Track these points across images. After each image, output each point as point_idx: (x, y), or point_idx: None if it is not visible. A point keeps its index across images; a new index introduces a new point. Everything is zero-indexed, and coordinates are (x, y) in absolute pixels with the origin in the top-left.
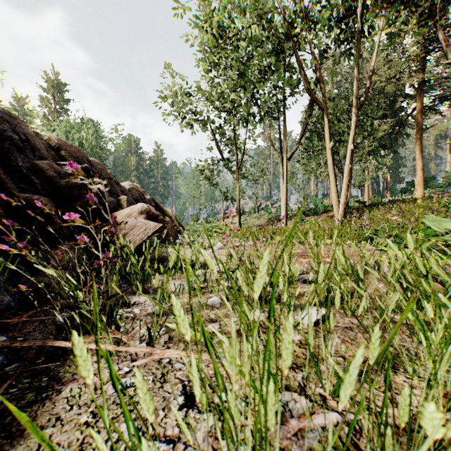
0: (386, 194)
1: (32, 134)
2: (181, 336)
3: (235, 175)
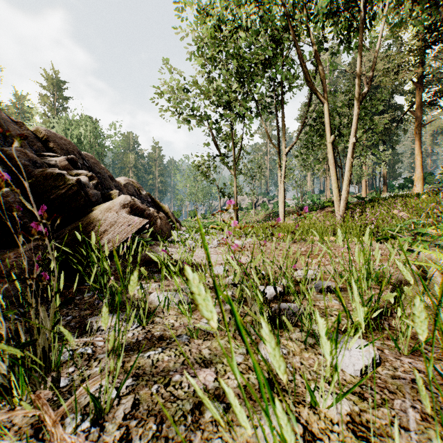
0: (383, 190)
1: (6, 119)
2: (153, 400)
3: (233, 171)
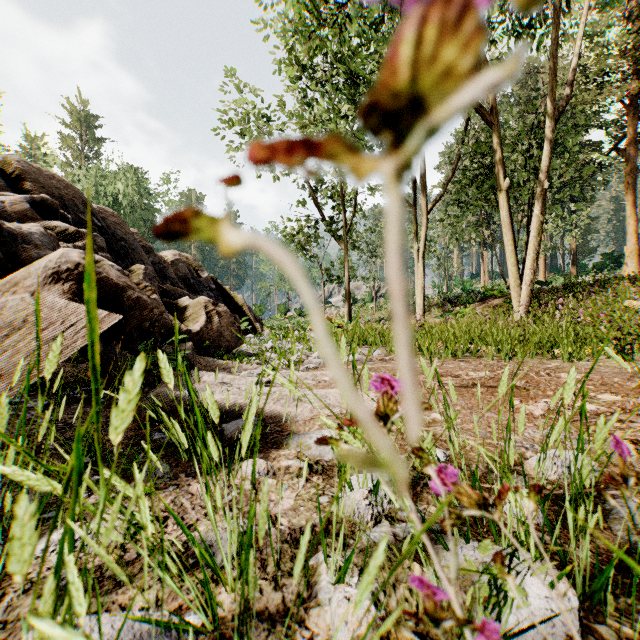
0: (572, 273)
1: None
2: None
3: (343, 243)
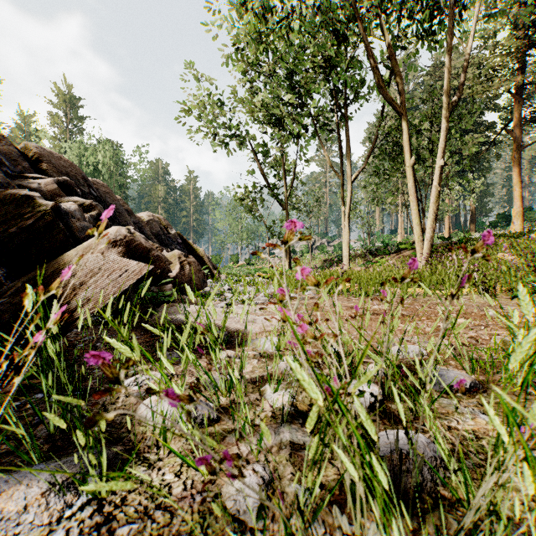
0: (471, 229)
1: None
2: None
3: (284, 205)
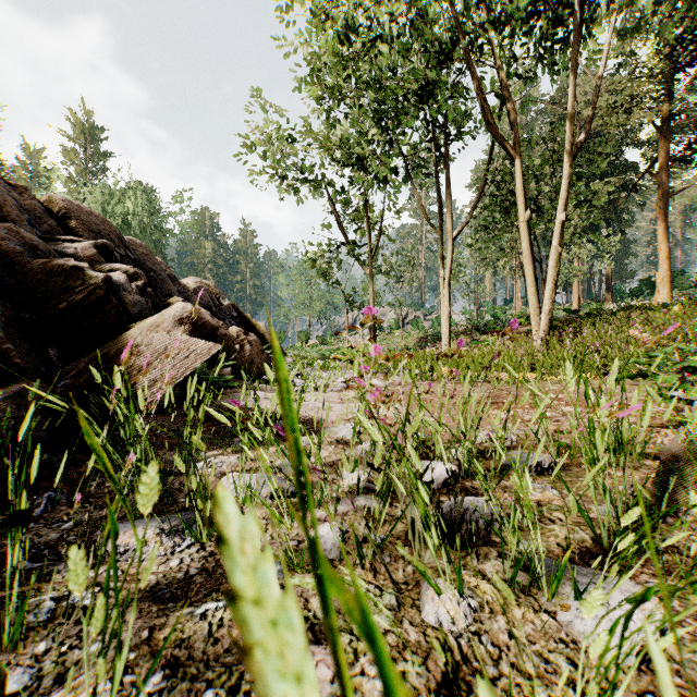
0: (607, 299)
1: None
2: None
3: (367, 269)
